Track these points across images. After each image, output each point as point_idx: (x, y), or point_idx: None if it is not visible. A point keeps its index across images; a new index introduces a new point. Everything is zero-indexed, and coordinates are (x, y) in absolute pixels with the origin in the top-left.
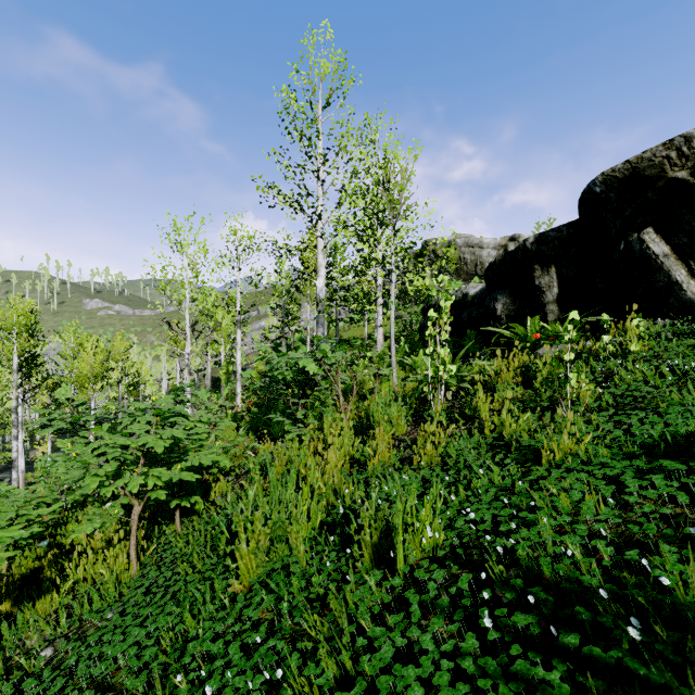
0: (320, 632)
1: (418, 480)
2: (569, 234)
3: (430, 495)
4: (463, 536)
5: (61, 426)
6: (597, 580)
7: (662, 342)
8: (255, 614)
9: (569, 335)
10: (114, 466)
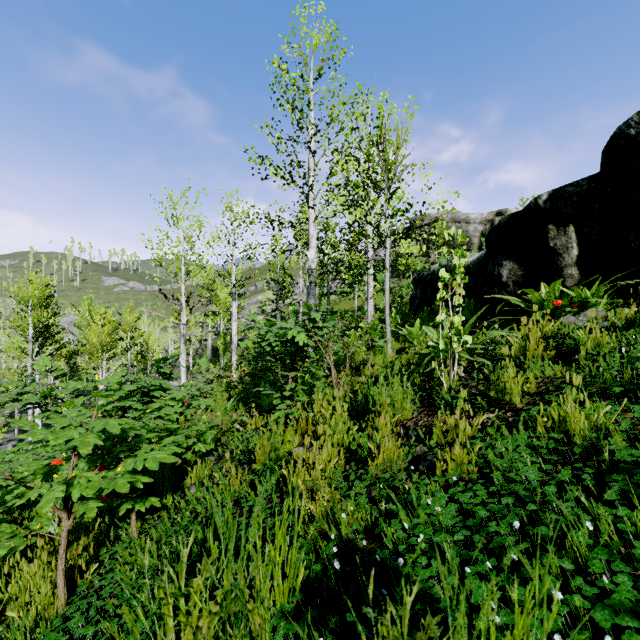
0: None
1: (452, 509)
2: (590, 188)
3: (527, 607)
4: None
5: (29, 400)
6: None
7: None
8: None
9: None
10: (33, 467)
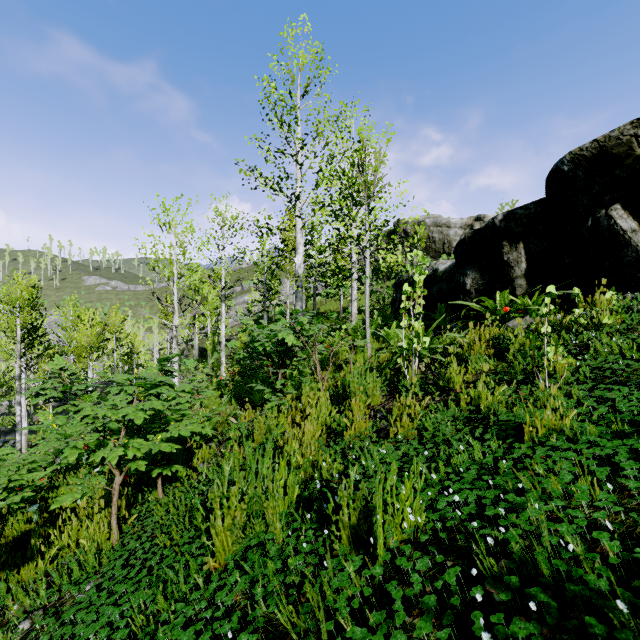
0: (296, 623)
1: (395, 454)
2: (537, 211)
3: (411, 475)
4: (445, 518)
5: (52, 395)
6: (606, 583)
7: (634, 315)
8: (229, 598)
9: (546, 308)
10: (95, 437)
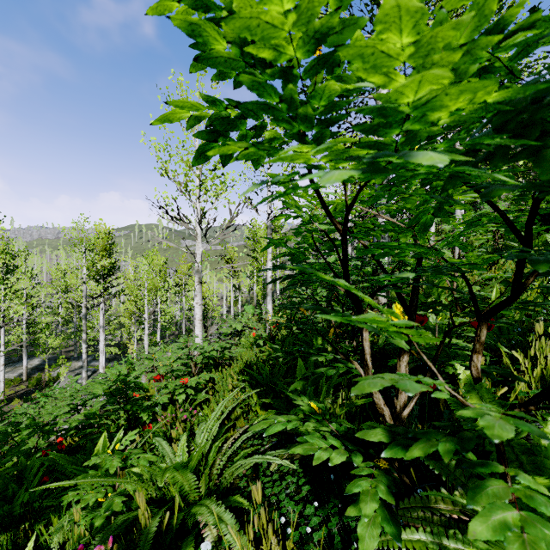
0: None
1: None
2: None
3: None
4: None
5: None
6: None
7: None
8: None
9: None
10: None
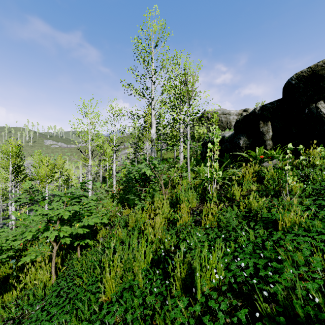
0: None
1: (205, 235)
2: (277, 105)
3: (216, 250)
4: (235, 274)
5: (24, 201)
6: None
7: None
8: (112, 320)
9: (287, 155)
10: (43, 225)
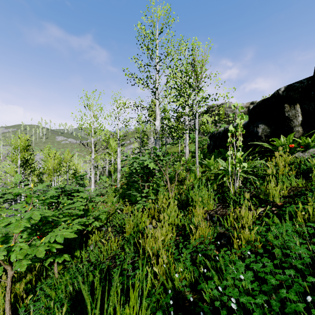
0: None
1: (250, 275)
2: (308, 84)
3: None
4: None
5: (7, 197)
6: None
7: None
8: None
9: None
10: None
